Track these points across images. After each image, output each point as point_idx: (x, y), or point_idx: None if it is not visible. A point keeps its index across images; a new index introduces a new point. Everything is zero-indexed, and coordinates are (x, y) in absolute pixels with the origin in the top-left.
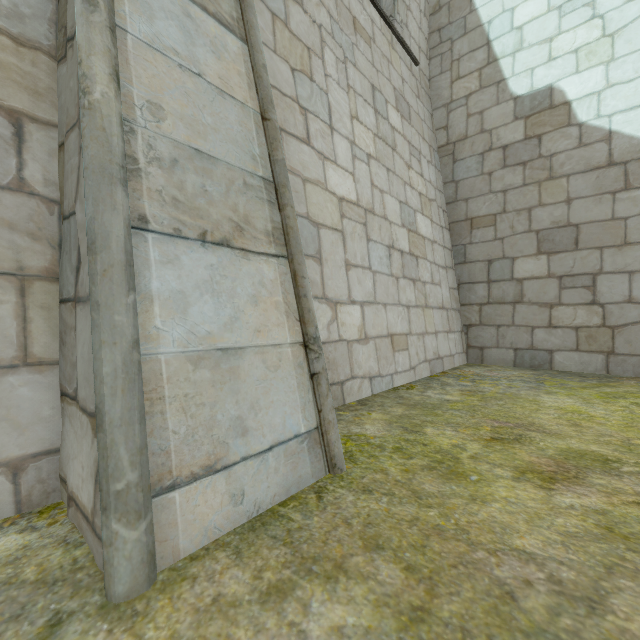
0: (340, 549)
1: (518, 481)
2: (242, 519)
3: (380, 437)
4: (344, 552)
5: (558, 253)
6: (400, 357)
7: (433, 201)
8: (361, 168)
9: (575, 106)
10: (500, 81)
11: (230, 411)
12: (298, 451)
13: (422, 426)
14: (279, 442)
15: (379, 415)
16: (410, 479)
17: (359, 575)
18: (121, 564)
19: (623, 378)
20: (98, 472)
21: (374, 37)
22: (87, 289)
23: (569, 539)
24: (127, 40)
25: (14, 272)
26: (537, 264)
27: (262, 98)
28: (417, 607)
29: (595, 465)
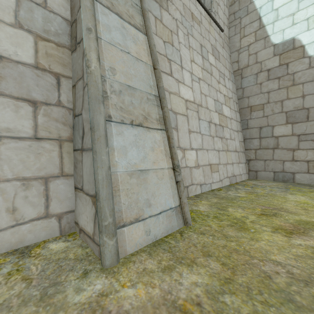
0: (192, 255)
1: (274, 233)
2: (150, 241)
3: (206, 211)
4: (194, 256)
5: (297, 123)
6: (215, 175)
7: (231, 98)
8: (195, 85)
9: (307, 47)
10: (266, 37)
11: (144, 196)
12: (171, 215)
13: (226, 207)
14: (163, 210)
15: (205, 202)
16: (222, 230)
17: (202, 265)
18: (107, 253)
19: None
20: (95, 218)
21: (201, 21)
22: (88, 145)
23: (298, 257)
24: (101, 42)
25: (57, 138)
26: (286, 129)
27: (153, 59)
28: (227, 278)
29: (313, 227)
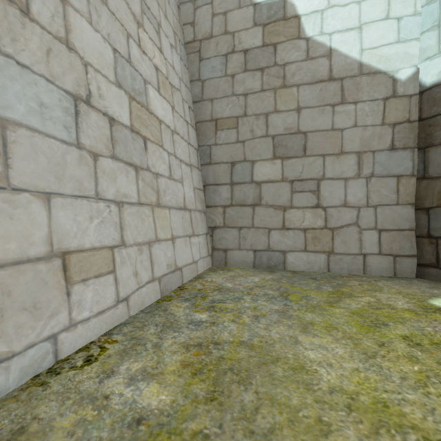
0: None
1: None
2: None
3: None
4: None
5: (290, 158)
6: (89, 291)
7: (177, 90)
8: None
9: (304, 21)
10: None
11: None
12: None
13: None
14: None
15: None
16: None
17: None
18: None
19: (344, 277)
20: None
21: None
22: None
23: None
24: None
25: None
26: (273, 168)
27: None
28: None
29: None
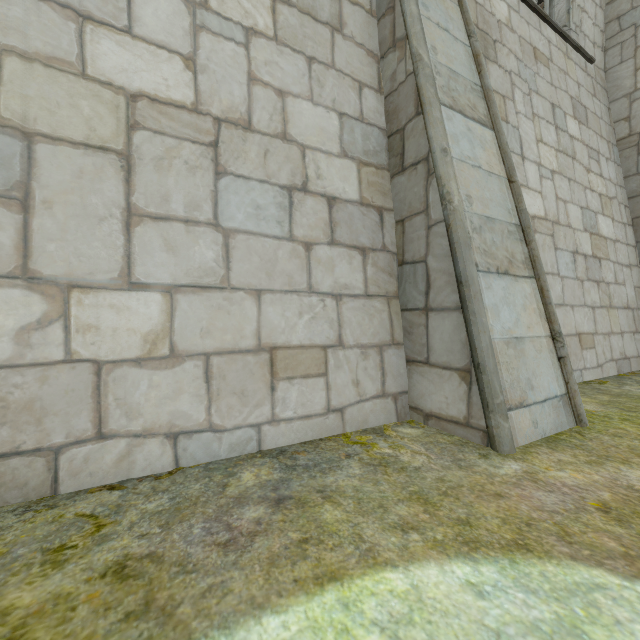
0: (620, 455)
1: None
2: (538, 436)
3: (601, 412)
4: (624, 456)
5: None
6: (588, 354)
7: (613, 199)
8: (547, 185)
9: None
10: None
11: (524, 374)
12: (558, 406)
13: (637, 409)
14: (548, 398)
15: (587, 399)
16: None
17: None
18: (504, 437)
19: None
20: (469, 397)
21: (551, 56)
22: (447, 304)
23: None
24: (453, 162)
25: (385, 295)
26: None
27: (508, 167)
28: None
29: None
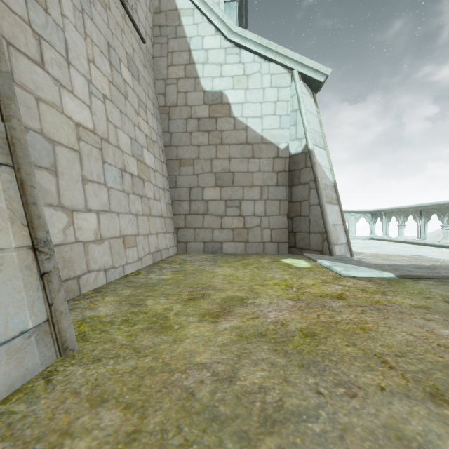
0: (67, 418)
1: (201, 322)
2: None
3: (111, 315)
4: (71, 419)
5: (225, 187)
6: (130, 252)
7: (155, 142)
8: (97, 104)
9: (232, 107)
10: (196, 77)
11: None
12: (24, 346)
13: (144, 300)
14: None
15: (111, 298)
16: (133, 340)
17: (84, 431)
18: None
19: (252, 254)
20: None
21: (110, 6)
22: None
23: (223, 347)
24: None
25: None
26: (215, 192)
27: None
28: (131, 432)
29: (237, 303)
